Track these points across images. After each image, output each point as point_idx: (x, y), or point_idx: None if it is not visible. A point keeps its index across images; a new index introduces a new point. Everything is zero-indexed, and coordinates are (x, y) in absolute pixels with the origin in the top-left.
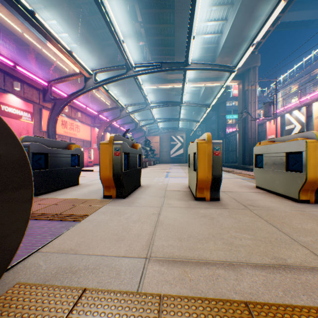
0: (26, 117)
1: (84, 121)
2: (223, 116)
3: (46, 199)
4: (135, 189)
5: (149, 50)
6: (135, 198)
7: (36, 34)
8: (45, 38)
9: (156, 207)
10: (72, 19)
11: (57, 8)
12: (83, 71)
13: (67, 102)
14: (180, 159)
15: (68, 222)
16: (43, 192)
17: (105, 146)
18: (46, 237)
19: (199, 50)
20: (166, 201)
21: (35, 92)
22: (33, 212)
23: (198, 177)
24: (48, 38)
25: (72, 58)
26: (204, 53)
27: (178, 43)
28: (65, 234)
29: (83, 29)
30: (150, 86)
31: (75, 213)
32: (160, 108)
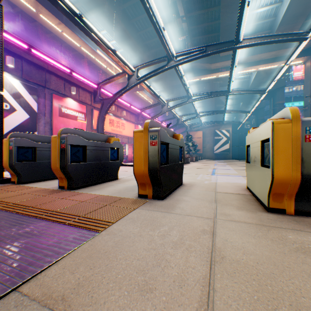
0: (80, 117)
1: (128, 120)
2: (281, 104)
3: (80, 194)
4: (176, 188)
5: (191, 42)
6: (176, 201)
7: (90, 46)
8: (92, 40)
9: (206, 219)
10: (118, 25)
11: (106, 17)
12: (126, 69)
13: (113, 100)
14: (225, 155)
15: (85, 232)
16: (81, 185)
17: (139, 135)
18: (45, 258)
19: (250, 30)
20: (219, 210)
21: (88, 95)
22: (58, 210)
23: (274, 177)
24: (94, 39)
25: (115, 57)
26: (257, 32)
27: (224, 26)
28: (71, 256)
29: (128, 32)
30: (191, 79)
31: (99, 218)
32: (203, 102)
